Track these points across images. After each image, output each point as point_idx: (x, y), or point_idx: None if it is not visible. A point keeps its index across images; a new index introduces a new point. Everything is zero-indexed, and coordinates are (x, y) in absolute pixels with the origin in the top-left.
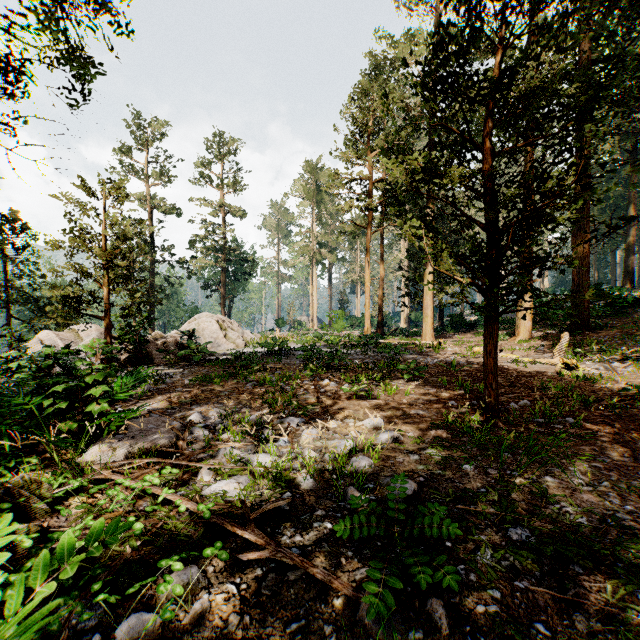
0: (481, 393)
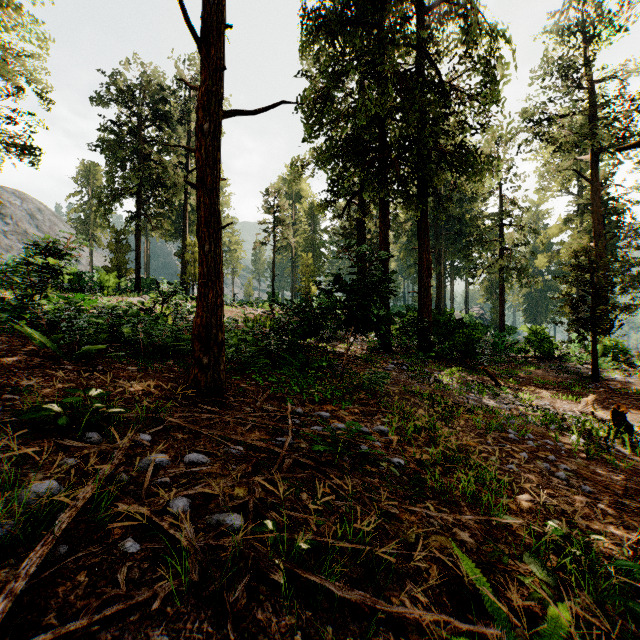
0: (618, 391)
